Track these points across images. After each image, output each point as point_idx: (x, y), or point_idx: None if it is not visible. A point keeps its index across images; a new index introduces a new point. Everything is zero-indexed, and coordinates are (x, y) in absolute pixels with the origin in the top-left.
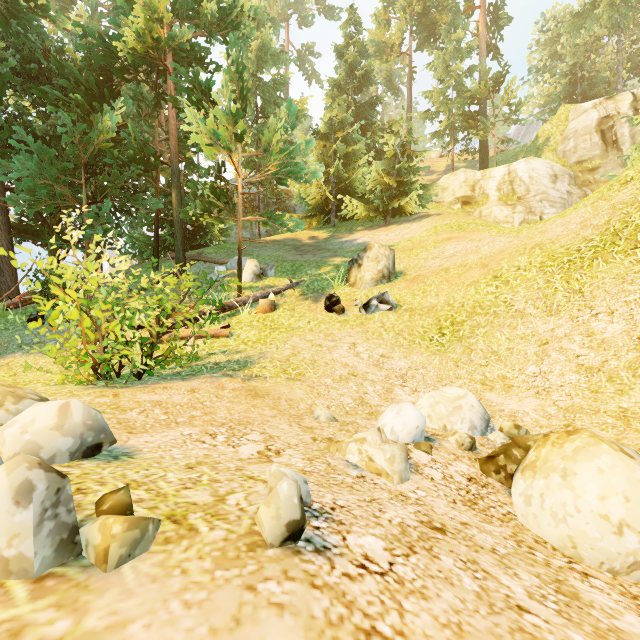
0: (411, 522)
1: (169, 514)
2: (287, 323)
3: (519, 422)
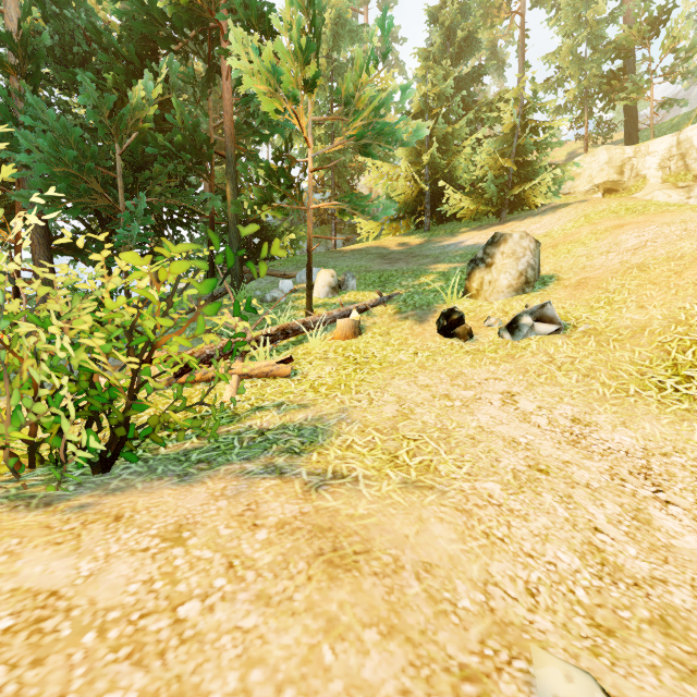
0: None
1: None
2: (380, 355)
3: None
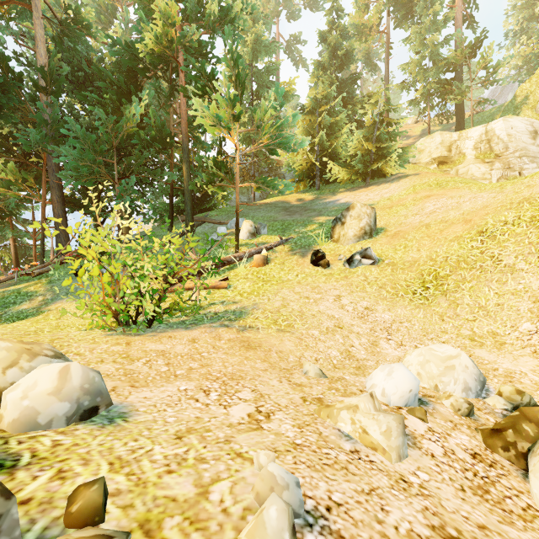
0: (421, 529)
1: (143, 519)
2: (277, 276)
3: (517, 384)
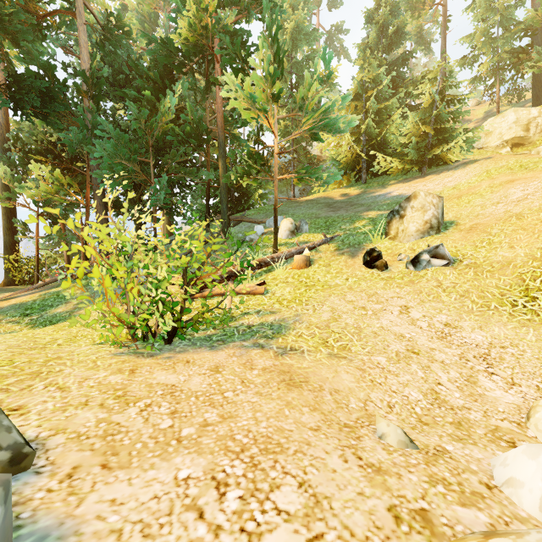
0: None
1: None
2: (323, 280)
3: None
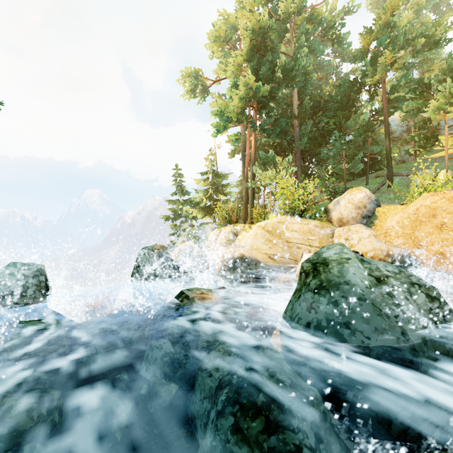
0: None
1: None
2: None
3: None
